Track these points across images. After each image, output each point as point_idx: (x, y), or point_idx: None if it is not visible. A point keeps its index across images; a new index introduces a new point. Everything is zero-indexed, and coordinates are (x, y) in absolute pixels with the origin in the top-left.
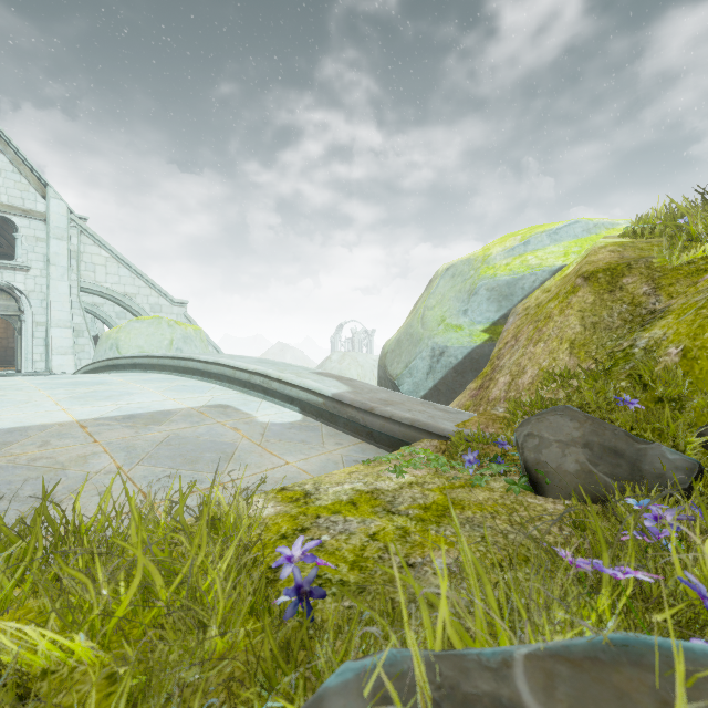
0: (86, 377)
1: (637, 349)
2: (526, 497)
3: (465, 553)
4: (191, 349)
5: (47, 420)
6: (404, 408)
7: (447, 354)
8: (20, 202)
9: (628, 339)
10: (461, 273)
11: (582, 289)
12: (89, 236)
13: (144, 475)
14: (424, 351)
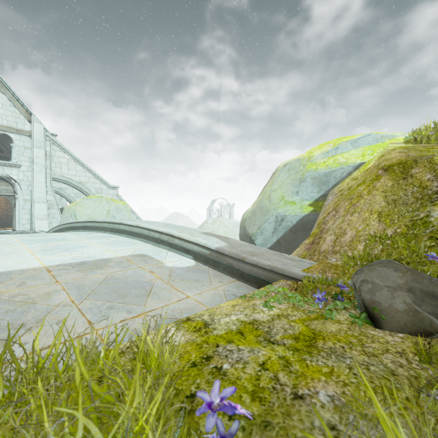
0: (54, 235)
1: (433, 218)
2: (367, 328)
3: (383, 420)
4: (121, 216)
5: (25, 266)
6: (265, 258)
7: (286, 220)
8: (14, 125)
9: (423, 211)
10: (294, 168)
11: (383, 177)
12: (57, 145)
13: (89, 307)
14: (270, 218)
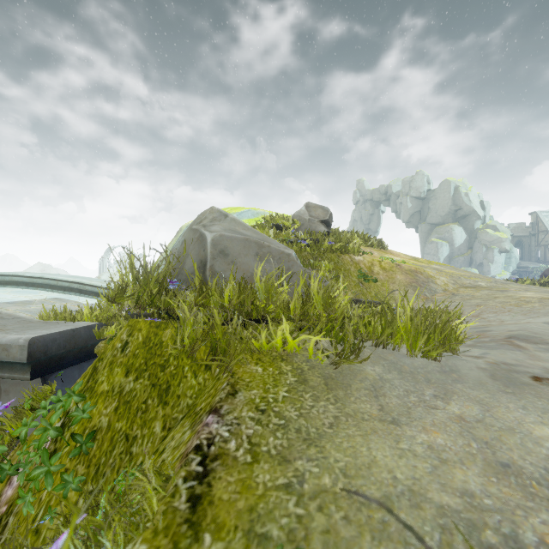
0: None
1: None
2: None
3: None
4: None
5: None
6: None
7: None
8: None
9: None
10: None
11: None
12: None
13: None
14: None
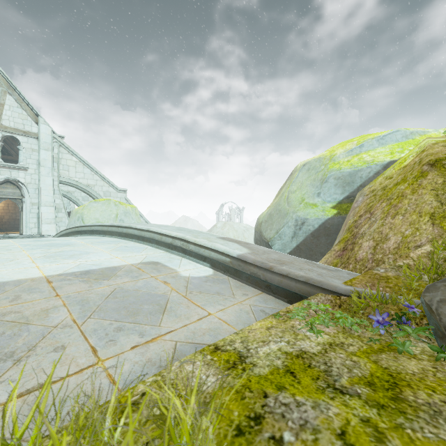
0: (59, 240)
1: None
2: None
3: None
4: (129, 220)
5: (22, 276)
6: (296, 267)
7: (307, 224)
8: (22, 127)
9: None
10: (314, 168)
11: (430, 174)
12: (65, 148)
13: (94, 328)
14: (290, 221)
